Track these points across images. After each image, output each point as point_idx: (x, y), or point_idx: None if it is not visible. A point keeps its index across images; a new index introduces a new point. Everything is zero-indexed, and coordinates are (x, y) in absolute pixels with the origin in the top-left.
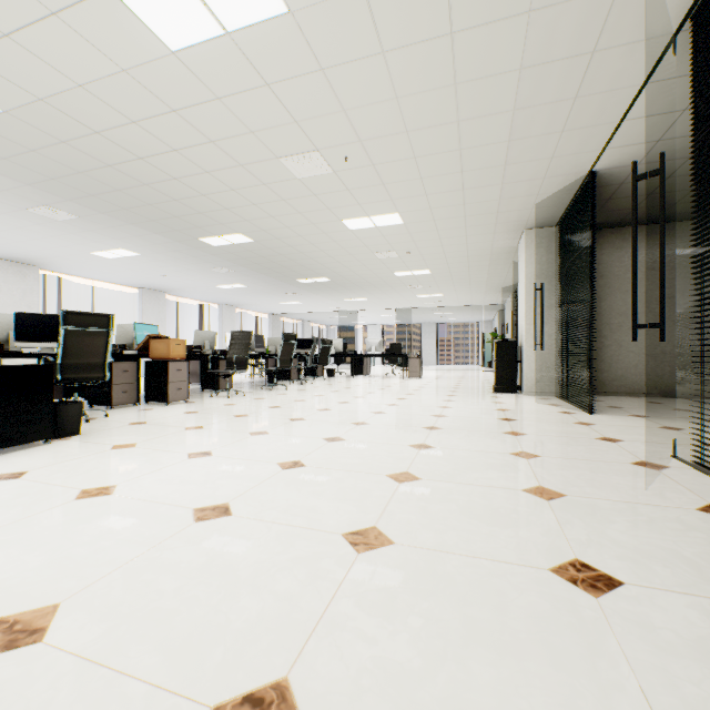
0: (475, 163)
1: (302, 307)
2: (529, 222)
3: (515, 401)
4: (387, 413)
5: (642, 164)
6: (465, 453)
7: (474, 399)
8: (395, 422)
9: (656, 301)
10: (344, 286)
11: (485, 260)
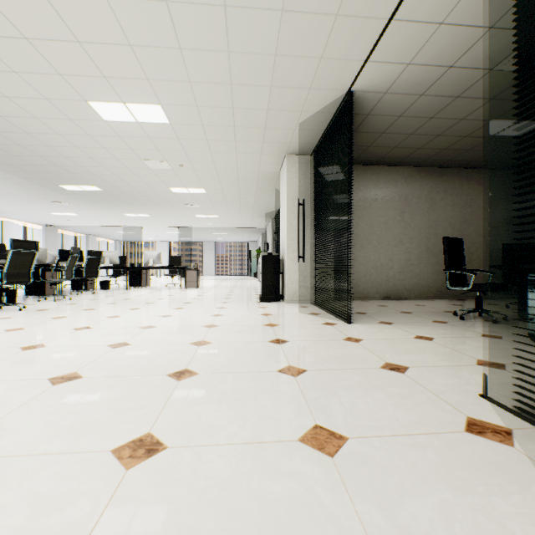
0: (243, 41)
1: (81, 220)
2: (291, 146)
3: (280, 311)
4: (132, 344)
5: (388, 94)
6: (222, 459)
7: (243, 312)
8: (131, 365)
9: (378, 225)
10: (121, 199)
11: (253, 184)
